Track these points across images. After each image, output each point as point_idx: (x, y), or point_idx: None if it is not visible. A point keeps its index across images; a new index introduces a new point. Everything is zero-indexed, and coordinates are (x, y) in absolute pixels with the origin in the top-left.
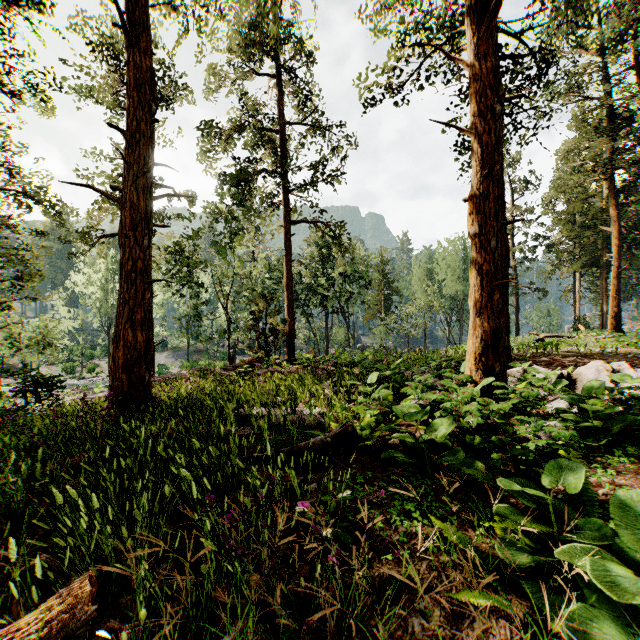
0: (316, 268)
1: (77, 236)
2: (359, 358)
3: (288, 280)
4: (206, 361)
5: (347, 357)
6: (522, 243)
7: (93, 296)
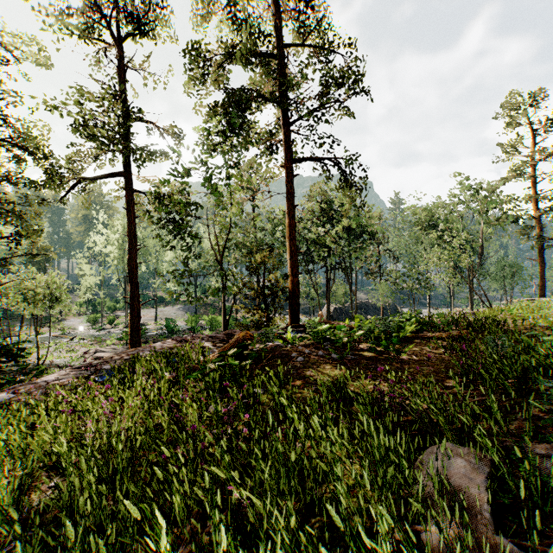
0: (317, 223)
1: (47, 178)
2: (393, 329)
3: (291, 229)
4: (209, 316)
5: (377, 328)
6: (549, 190)
7: (111, 254)
